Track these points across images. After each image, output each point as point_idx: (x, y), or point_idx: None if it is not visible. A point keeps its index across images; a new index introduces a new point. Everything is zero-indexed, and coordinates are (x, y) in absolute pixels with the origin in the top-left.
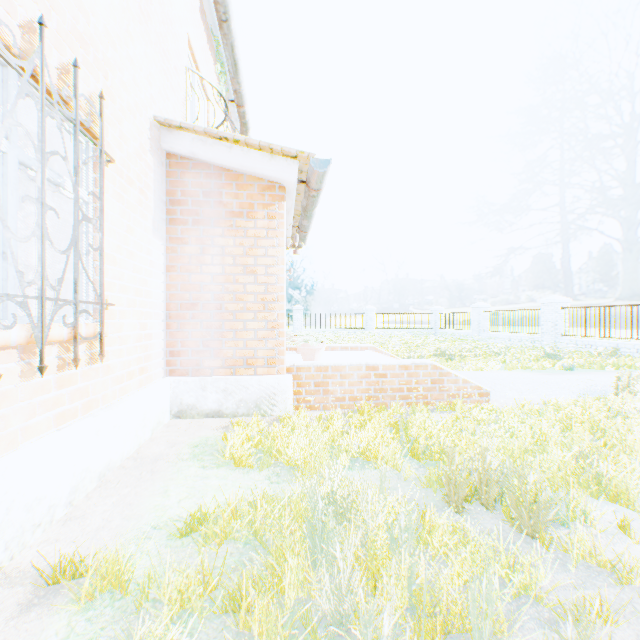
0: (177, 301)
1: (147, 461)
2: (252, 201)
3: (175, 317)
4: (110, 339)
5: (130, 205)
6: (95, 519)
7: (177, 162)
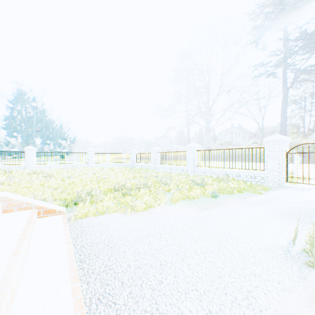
0: None
1: None
2: None
3: None
4: None
5: None
6: None
7: None
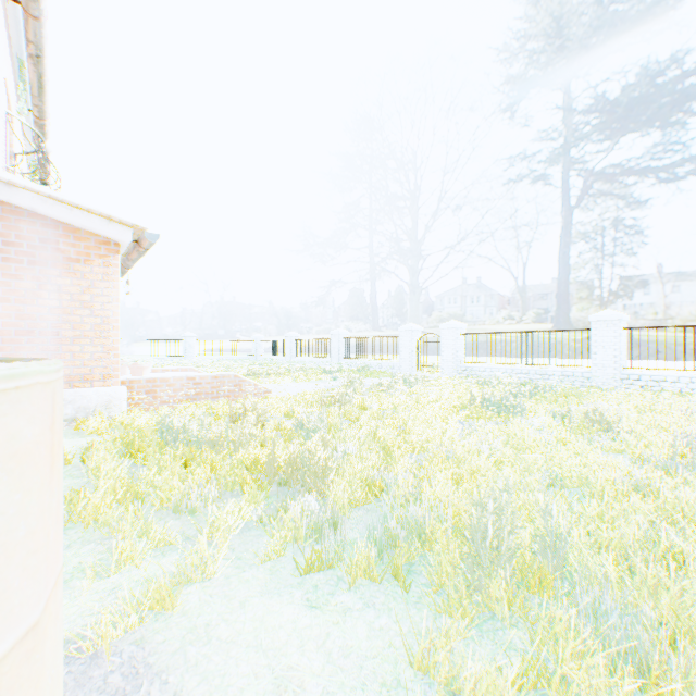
0: (11, 328)
1: None
2: (90, 251)
3: (10, 342)
4: None
5: None
6: None
7: (12, 210)
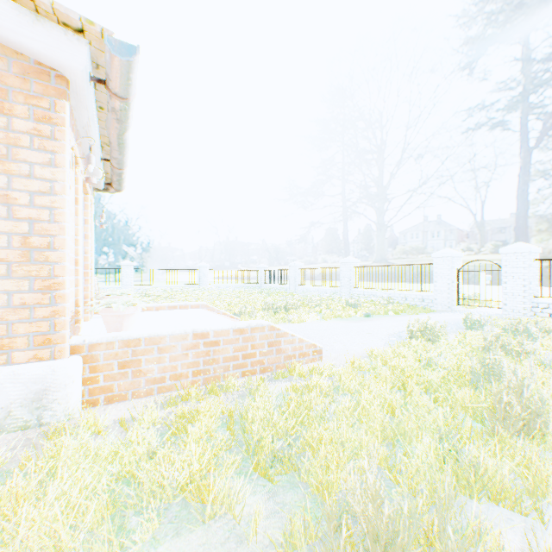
0: None
1: None
2: (3, 85)
3: None
4: None
5: None
6: None
7: None
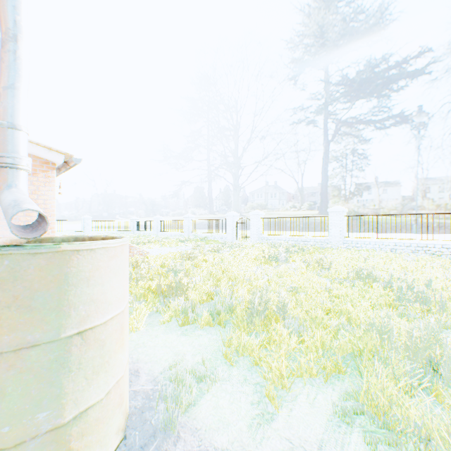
0: None
1: None
2: (36, 168)
3: None
4: None
5: None
6: None
7: None
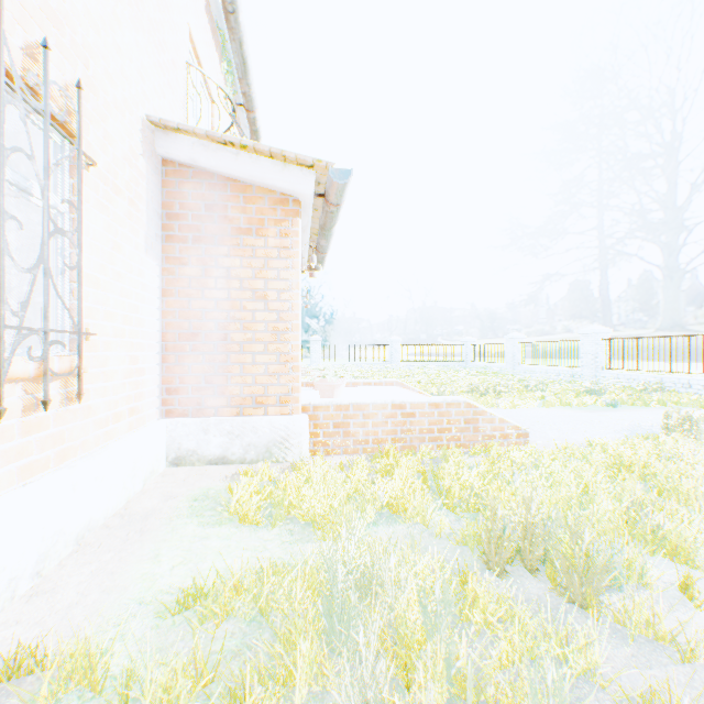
0: (175, 330)
1: (136, 518)
2: (262, 216)
3: (172, 349)
4: (92, 375)
5: (117, 218)
6: (68, 593)
7: (175, 170)
